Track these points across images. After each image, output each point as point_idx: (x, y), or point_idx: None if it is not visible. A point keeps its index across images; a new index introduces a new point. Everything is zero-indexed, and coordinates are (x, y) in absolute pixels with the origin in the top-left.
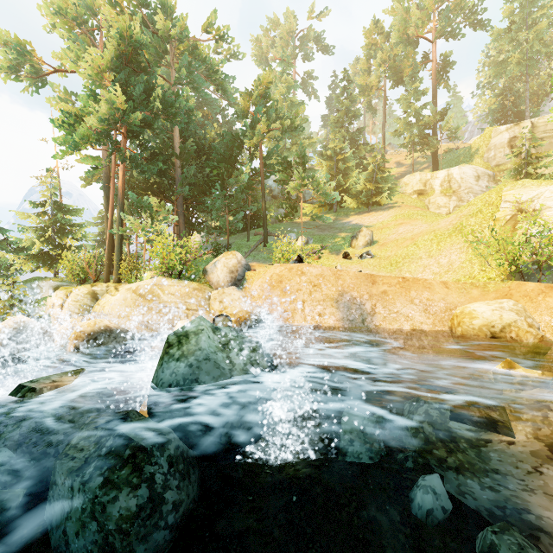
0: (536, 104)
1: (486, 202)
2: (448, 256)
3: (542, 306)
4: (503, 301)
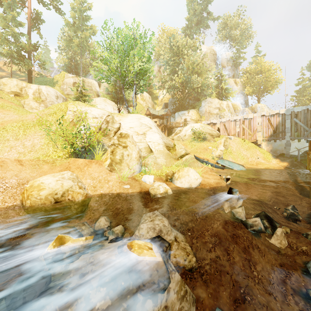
0: (85, 73)
1: (59, 108)
2: (32, 140)
3: (86, 173)
4: (64, 172)
